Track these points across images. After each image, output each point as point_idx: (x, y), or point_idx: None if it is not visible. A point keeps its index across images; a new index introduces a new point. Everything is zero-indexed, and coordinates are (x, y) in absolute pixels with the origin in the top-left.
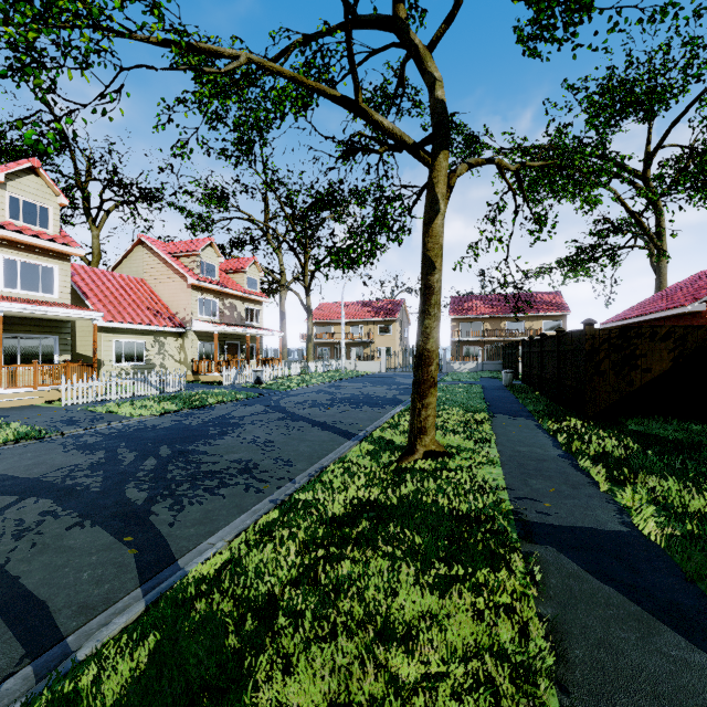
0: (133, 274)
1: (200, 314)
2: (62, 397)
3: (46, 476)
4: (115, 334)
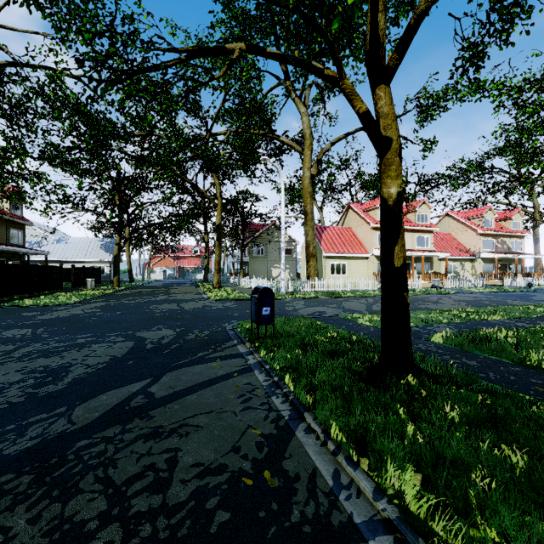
0: (442, 231)
1: (483, 248)
2: (444, 285)
3: (486, 297)
4: (444, 261)
